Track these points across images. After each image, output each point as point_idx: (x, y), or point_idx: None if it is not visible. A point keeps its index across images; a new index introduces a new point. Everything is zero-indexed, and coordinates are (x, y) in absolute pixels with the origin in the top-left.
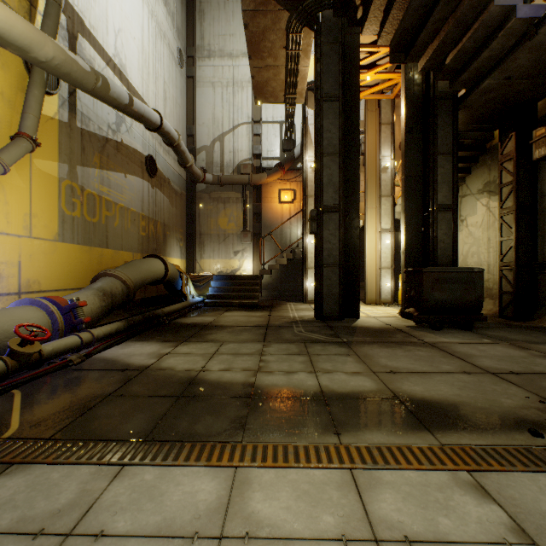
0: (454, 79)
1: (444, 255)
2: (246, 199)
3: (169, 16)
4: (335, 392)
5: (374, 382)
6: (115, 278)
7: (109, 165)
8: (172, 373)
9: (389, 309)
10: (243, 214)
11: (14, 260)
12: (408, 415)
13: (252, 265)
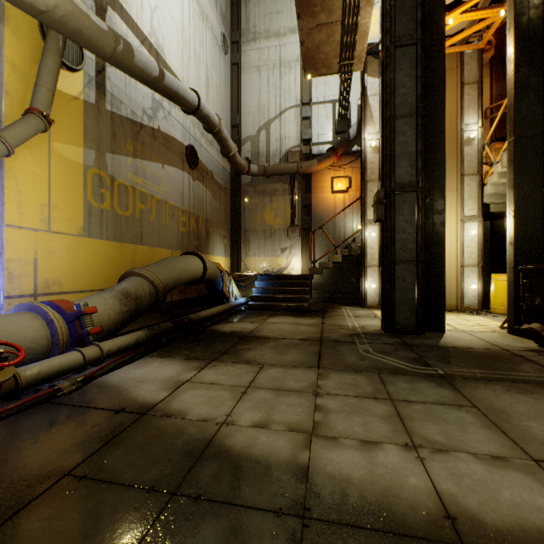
0: None
1: None
2: (294, 190)
3: None
4: (482, 527)
5: None
6: (142, 278)
7: (144, 153)
8: (180, 425)
9: (480, 319)
10: (291, 207)
11: (28, 257)
12: None
13: (300, 263)
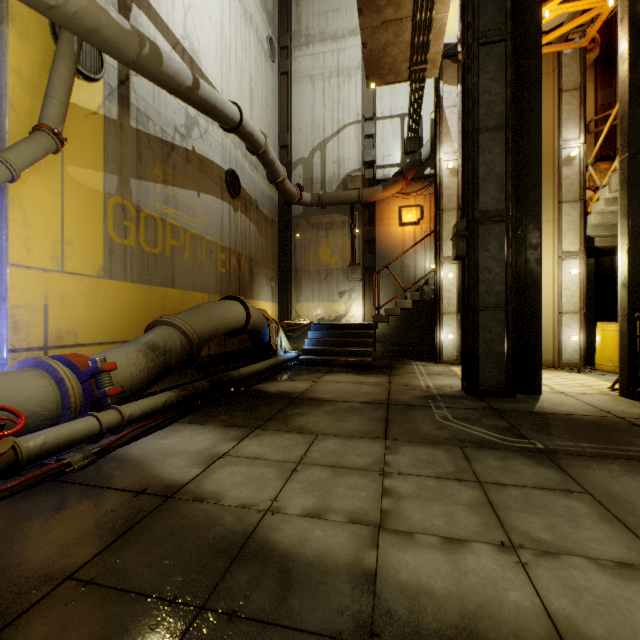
0: None
1: None
2: (355, 222)
3: None
4: None
5: None
6: (173, 327)
7: (176, 179)
8: (214, 512)
9: (583, 378)
10: (350, 243)
11: (37, 303)
12: None
13: (362, 310)
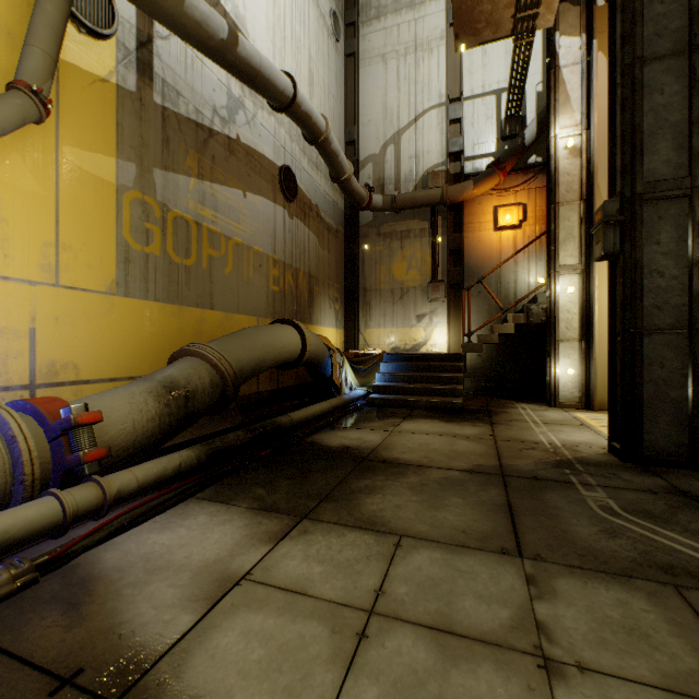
0: None
1: None
2: (437, 229)
3: None
4: None
5: None
6: (201, 359)
7: (215, 174)
8: None
9: None
10: (431, 254)
11: (19, 326)
12: None
13: (446, 337)
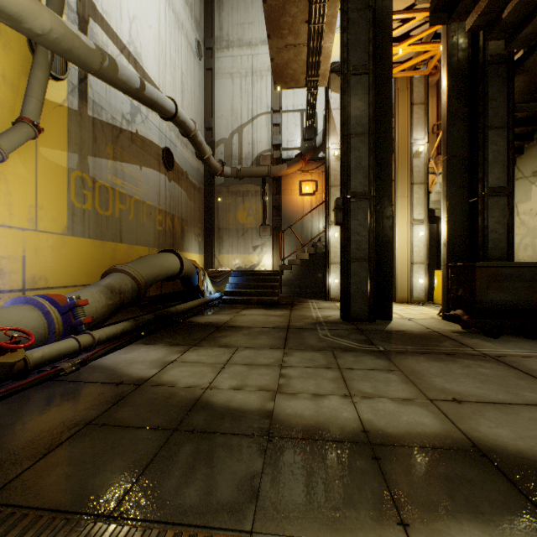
0: (511, 37)
1: (496, 247)
2: (266, 192)
3: (187, 6)
4: (384, 434)
5: (436, 418)
6: (125, 274)
7: (123, 156)
8: (173, 390)
9: (424, 309)
10: (262, 207)
11: (17, 255)
12: (508, 487)
13: (271, 260)
